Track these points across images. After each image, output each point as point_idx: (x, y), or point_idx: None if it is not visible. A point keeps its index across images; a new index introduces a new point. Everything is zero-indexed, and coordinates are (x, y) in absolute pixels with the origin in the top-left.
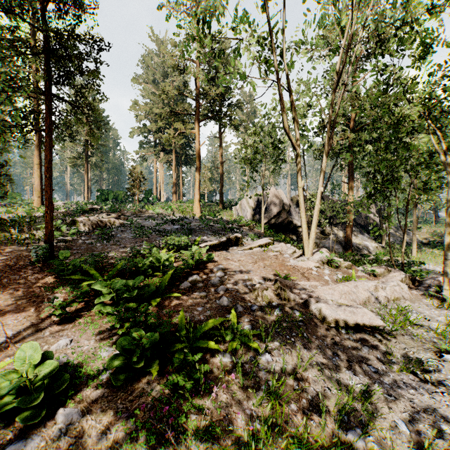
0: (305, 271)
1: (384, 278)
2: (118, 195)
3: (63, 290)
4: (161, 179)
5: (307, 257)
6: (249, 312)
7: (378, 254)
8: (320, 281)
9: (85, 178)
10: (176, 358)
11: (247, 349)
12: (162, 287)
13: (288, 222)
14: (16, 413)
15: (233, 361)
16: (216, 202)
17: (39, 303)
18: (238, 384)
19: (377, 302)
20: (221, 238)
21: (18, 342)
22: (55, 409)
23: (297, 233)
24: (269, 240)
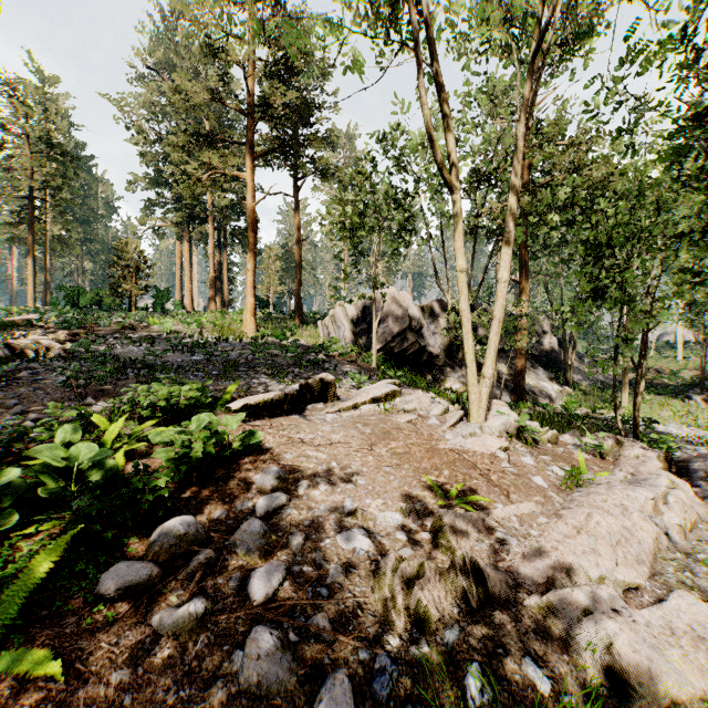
0: (491, 468)
1: (626, 463)
2: (101, 298)
3: None
4: (189, 271)
5: (478, 425)
6: None
7: (571, 404)
8: (531, 495)
9: (30, 262)
10: None
11: None
12: (9, 612)
13: (418, 349)
14: None
15: None
16: (288, 314)
17: None
18: None
19: (673, 547)
20: (292, 381)
21: None
22: None
23: (434, 369)
24: (394, 387)
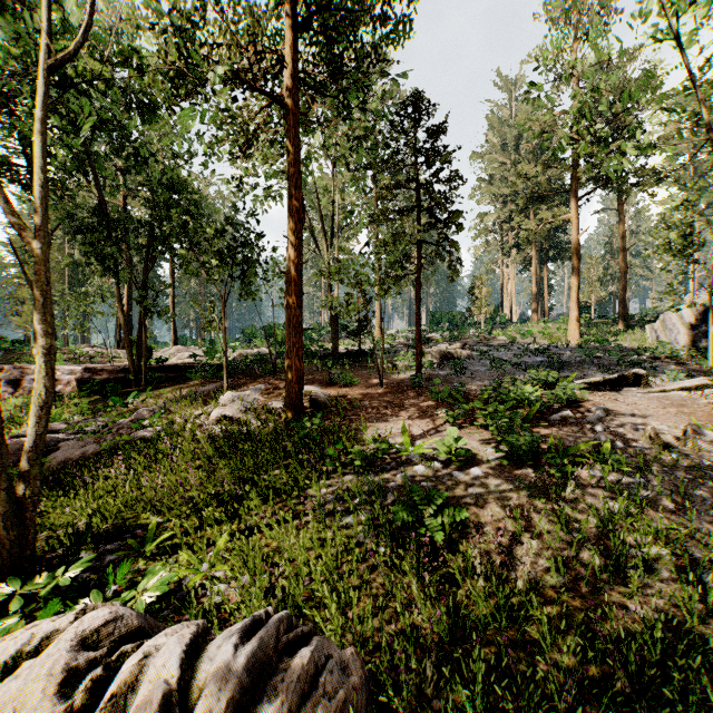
0: None
1: None
2: (453, 318)
3: (442, 410)
4: (512, 288)
5: None
6: (631, 450)
7: None
8: None
9: None
10: (547, 459)
11: (620, 473)
12: (530, 417)
13: None
14: (447, 463)
15: (602, 476)
16: (611, 319)
17: (430, 416)
18: (604, 489)
19: None
20: (613, 375)
21: (429, 434)
22: (467, 466)
23: None
24: (704, 381)
